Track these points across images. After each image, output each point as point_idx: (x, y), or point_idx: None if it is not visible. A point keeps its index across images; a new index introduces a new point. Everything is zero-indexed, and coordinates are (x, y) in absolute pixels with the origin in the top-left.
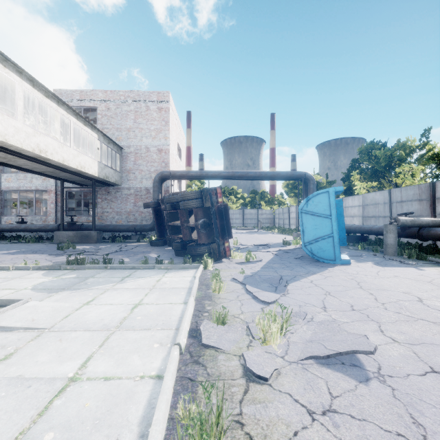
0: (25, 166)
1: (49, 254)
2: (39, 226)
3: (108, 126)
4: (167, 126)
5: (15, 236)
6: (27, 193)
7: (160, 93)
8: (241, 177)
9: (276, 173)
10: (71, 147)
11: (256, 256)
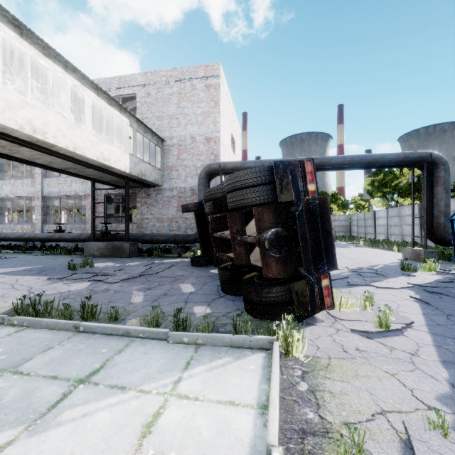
0: (39, 161)
1: (48, 278)
2: (73, 235)
3: (148, 115)
4: (217, 108)
5: (52, 247)
6: (76, 200)
7: (208, 67)
8: (321, 165)
9: (377, 156)
10: (87, 131)
11: (377, 301)
